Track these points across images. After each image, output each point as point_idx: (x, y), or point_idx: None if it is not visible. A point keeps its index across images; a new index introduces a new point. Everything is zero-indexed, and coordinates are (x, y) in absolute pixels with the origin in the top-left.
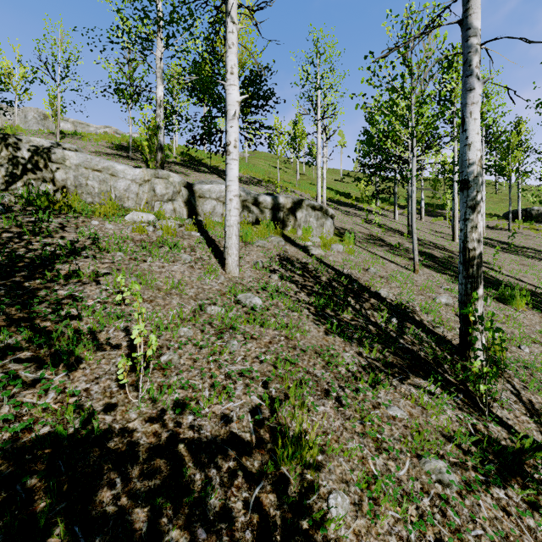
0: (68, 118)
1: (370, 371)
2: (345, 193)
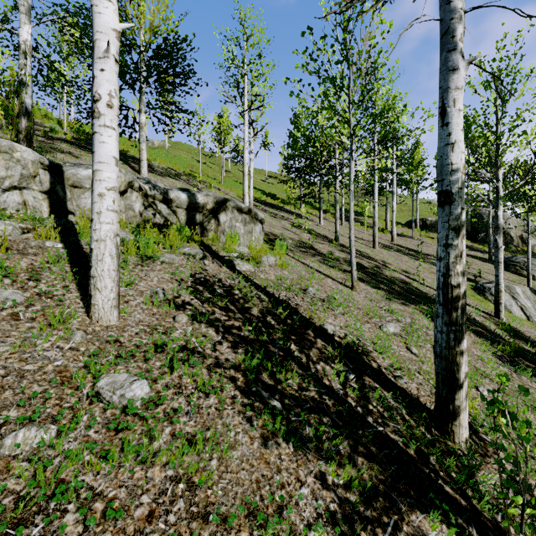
0: None
1: (347, 529)
2: (271, 194)
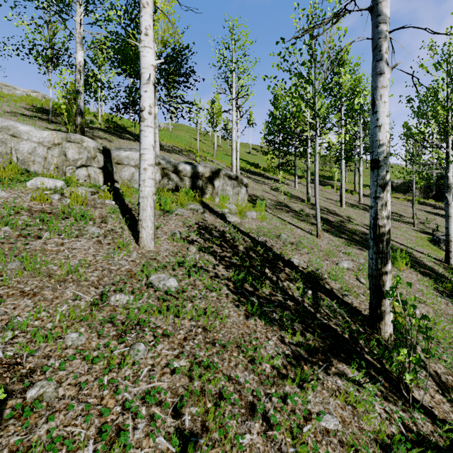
0: None
1: (295, 363)
2: (254, 164)
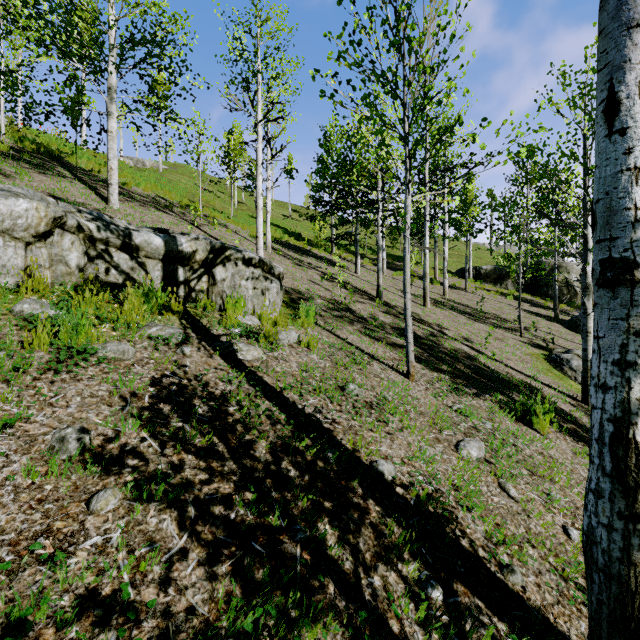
0: None
1: None
2: (295, 233)
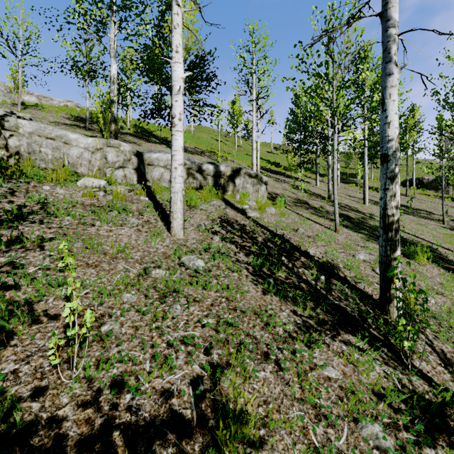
0: (33, 92)
1: (305, 330)
2: (275, 163)
